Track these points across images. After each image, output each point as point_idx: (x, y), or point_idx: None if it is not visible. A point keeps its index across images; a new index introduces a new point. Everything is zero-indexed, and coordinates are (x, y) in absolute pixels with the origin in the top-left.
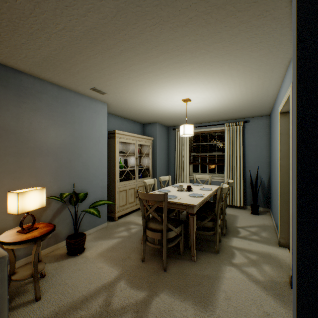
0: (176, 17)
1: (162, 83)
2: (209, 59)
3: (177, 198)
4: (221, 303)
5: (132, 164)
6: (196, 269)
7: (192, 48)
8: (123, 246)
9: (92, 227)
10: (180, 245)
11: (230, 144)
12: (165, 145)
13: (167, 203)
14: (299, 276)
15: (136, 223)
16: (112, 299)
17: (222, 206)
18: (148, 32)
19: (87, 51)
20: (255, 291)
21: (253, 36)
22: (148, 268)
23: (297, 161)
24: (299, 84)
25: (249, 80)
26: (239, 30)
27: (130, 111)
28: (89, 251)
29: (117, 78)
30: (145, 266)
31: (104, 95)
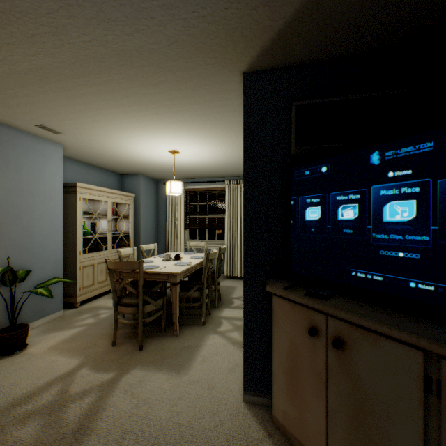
0: (145, 78)
1: (140, 131)
2: (189, 116)
3: (159, 267)
4: (196, 365)
5: (103, 229)
6: (177, 343)
7: (168, 105)
8: (87, 334)
9: (39, 318)
10: (162, 321)
11: (231, 205)
12: (153, 204)
13: (147, 274)
14: (245, 316)
15: (109, 307)
16: (70, 387)
17: (214, 275)
18: (116, 83)
19: (35, 87)
20: (231, 350)
21: (225, 105)
22: (121, 351)
23: (244, 223)
24: (245, 161)
25: (236, 140)
26: (211, 99)
27: (100, 157)
28: (34, 347)
29: (78, 119)
30: (117, 349)
31: (59, 135)
